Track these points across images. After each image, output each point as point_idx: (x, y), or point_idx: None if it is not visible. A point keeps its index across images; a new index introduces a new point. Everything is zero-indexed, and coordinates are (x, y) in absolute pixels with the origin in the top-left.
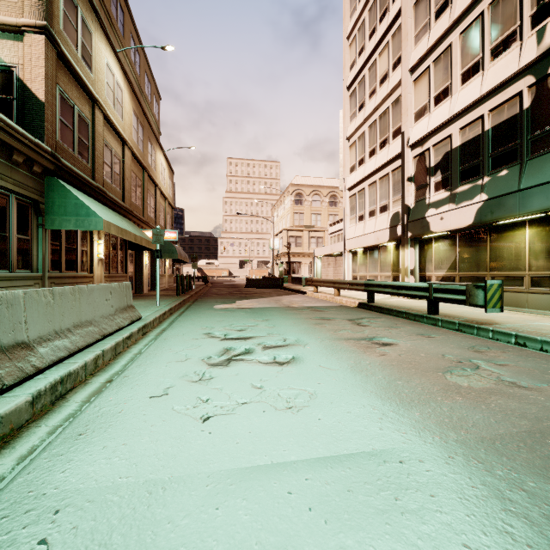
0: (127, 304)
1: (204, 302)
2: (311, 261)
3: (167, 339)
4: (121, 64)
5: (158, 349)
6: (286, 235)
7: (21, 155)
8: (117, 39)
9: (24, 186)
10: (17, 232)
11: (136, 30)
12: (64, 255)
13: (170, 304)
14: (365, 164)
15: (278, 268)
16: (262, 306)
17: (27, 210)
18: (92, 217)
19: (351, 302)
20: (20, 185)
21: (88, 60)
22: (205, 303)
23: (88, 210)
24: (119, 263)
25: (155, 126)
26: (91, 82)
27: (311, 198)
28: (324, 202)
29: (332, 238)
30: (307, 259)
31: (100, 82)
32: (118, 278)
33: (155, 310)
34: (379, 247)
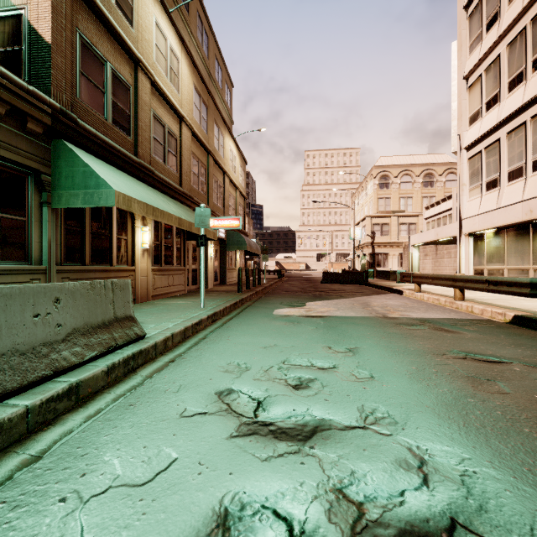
0: (116, 315)
1: (266, 302)
2: (401, 252)
3: (130, 409)
4: (176, 28)
5: (59, 465)
6: (369, 223)
7: (1, 103)
8: (180, 14)
9: (11, 147)
10: (1, 210)
11: (203, 9)
12: (88, 243)
13: (218, 306)
14: (501, 103)
15: (360, 261)
16: (342, 314)
17: (22, 183)
18: (102, 189)
19: (493, 312)
20: (2, 145)
21: (126, 11)
22: (266, 305)
23: (98, 180)
24: (176, 255)
25: (227, 115)
26: (132, 39)
27: (399, 179)
28: (416, 183)
29: (428, 223)
30: (395, 250)
31: (145, 42)
32: (172, 272)
33: (187, 317)
34: (531, 225)
